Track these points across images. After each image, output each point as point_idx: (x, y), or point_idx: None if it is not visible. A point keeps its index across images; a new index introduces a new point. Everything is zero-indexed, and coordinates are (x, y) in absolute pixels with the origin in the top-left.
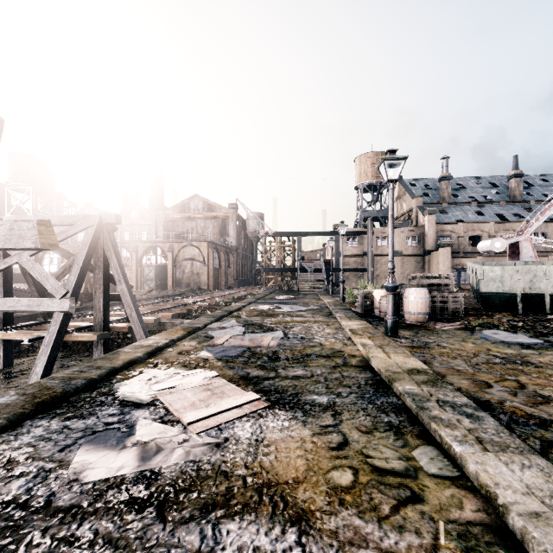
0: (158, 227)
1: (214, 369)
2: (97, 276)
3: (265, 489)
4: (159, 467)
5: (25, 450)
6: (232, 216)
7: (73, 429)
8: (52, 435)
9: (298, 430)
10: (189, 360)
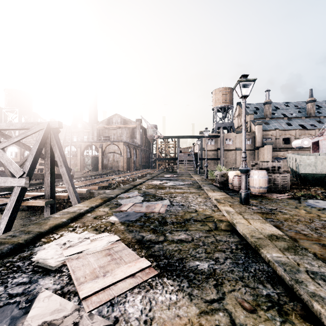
0: (94, 133)
1: (117, 232)
2: (46, 162)
3: None
4: None
5: None
6: (138, 126)
7: None
8: None
9: (185, 307)
10: (100, 224)
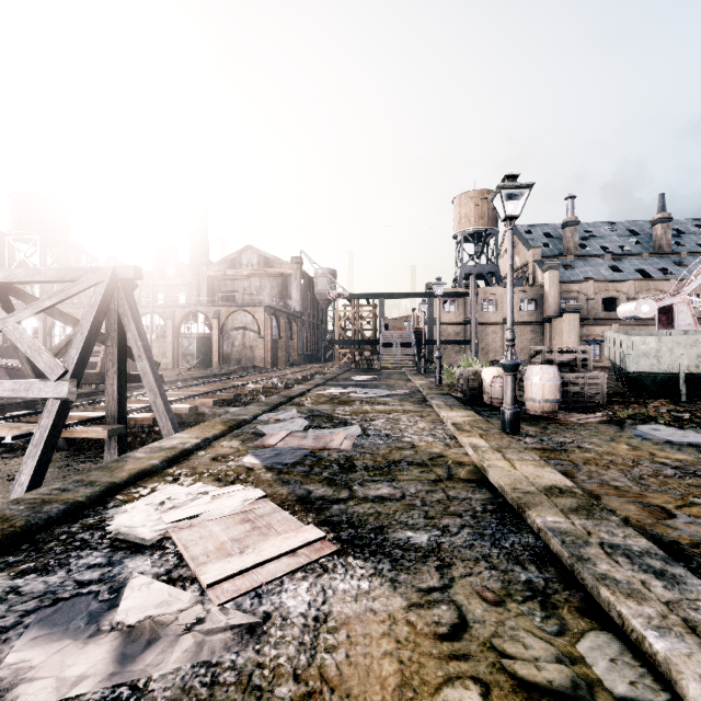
0: (201, 287)
1: (260, 485)
2: (109, 349)
3: None
4: (146, 678)
5: None
6: (295, 273)
7: (23, 595)
8: None
9: (384, 598)
10: (226, 470)
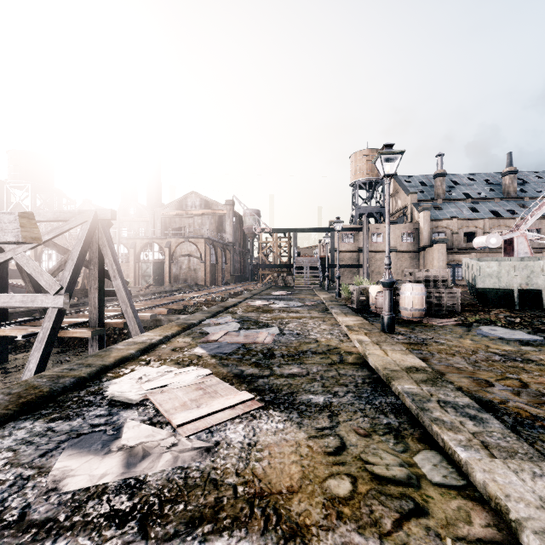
0: (156, 224)
1: (208, 366)
2: (92, 271)
3: (257, 500)
4: (144, 475)
5: (4, 455)
6: (228, 213)
7: (56, 432)
8: (34, 439)
9: (293, 433)
10: (183, 357)
